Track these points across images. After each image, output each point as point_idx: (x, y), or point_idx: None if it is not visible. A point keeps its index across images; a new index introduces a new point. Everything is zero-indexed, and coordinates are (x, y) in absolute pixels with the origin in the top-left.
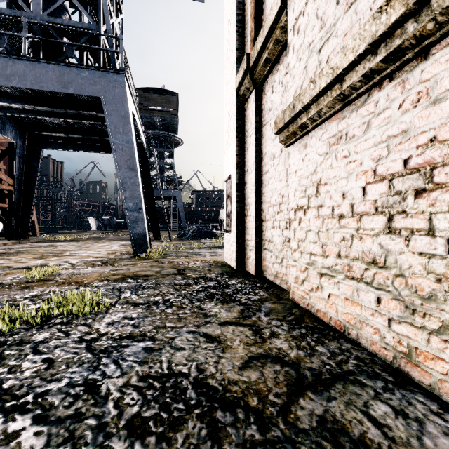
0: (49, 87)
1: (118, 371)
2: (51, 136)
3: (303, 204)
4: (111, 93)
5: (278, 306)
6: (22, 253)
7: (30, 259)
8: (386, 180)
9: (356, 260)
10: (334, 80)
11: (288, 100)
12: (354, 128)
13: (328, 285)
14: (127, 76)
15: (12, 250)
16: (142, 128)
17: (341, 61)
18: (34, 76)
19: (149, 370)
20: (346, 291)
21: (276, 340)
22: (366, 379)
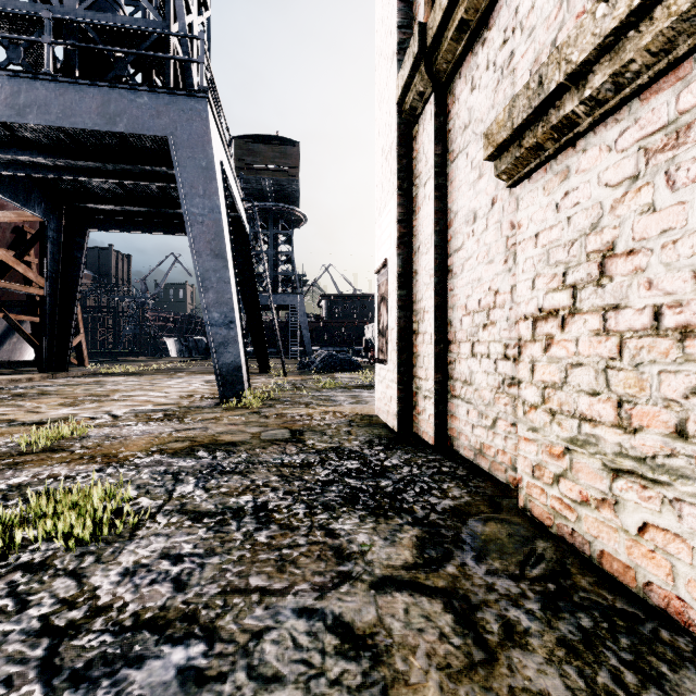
0: (85, 123)
1: None
2: (101, 210)
3: (558, 305)
4: (184, 130)
5: (500, 530)
6: (47, 395)
7: (52, 407)
8: None
9: None
10: None
11: (516, 86)
12: None
13: (641, 501)
14: (211, 101)
15: (35, 389)
16: (240, 193)
17: None
18: (61, 105)
19: None
20: None
21: (524, 657)
22: None
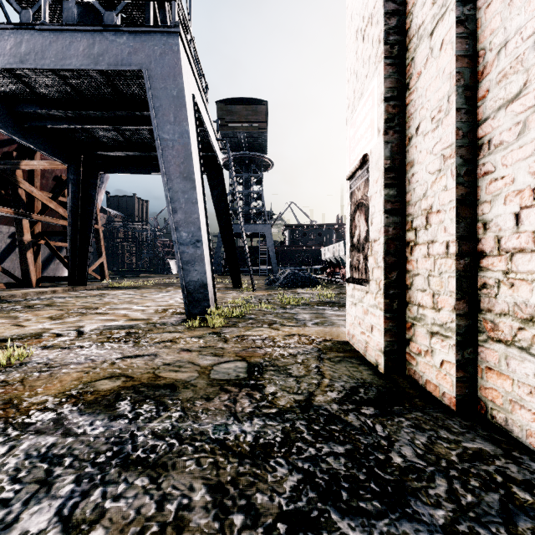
0: (73, 64)
1: None
2: (108, 156)
3: None
4: (158, 64)
5: None
6: (50, 307)
7: (39, 320)
8: None
9: None
10: None
11: None
12: None
13: None
14: (183, 37)
15: (48, 300)
16: (215, 134)
17: None
18: (54, 51)
19: None
20: None
21: None
22: None
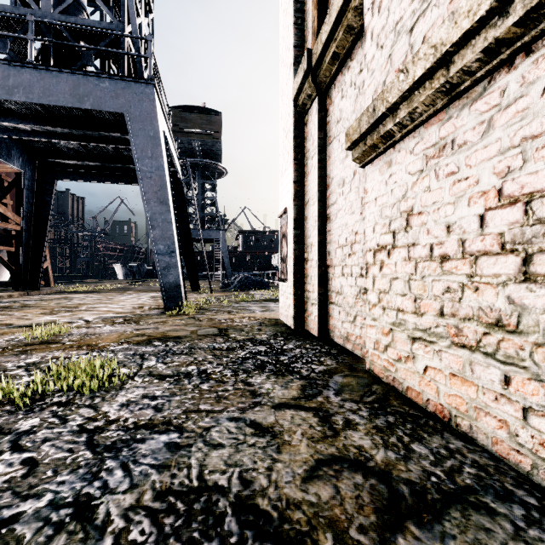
0: (61, 101)
1: (127, 482)
2: (66, 164)
3: (386, 243)
4: (137, 108)
5: (352, 380)
6: (29, 307)
7: (36, 315)
8: (521, 203)
9: (468, 320)
10: (436, 63)
11: (365, 104)
12: (466, 132)
13: (424, 354)
14: (157, 87)
15: (17, 303)
16: (177, 154)
17: (448, 33)
18: (42, 87)
19: (170, 480)
20: (453, 364)
21: (354, 433)
22: (496, 502)
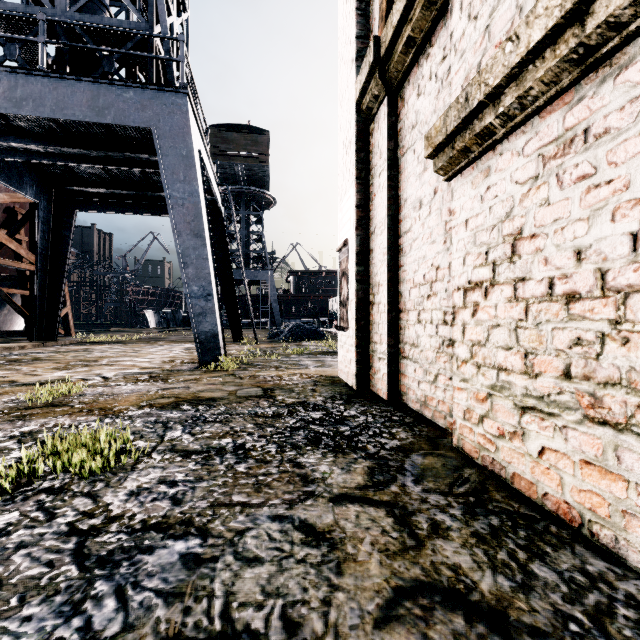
0: (77, 115)
1: (119, 620)
2: (87, 192)
3: (482, 278)
4: (167, 122)
5: (436, 461)
6: (41, 361)
7: (47, 371)
8: None
9: (612, 386)
10: (565, 18)
11: (451, 97)
12: (609, 115)
13: (540, 430)
14: (191, 96)
15: (28, 355)
16: (216, 178)
17: None
18: (55, 99)
19: (182, 618)
20: (587, 447)
21: (445, 544)
22: None
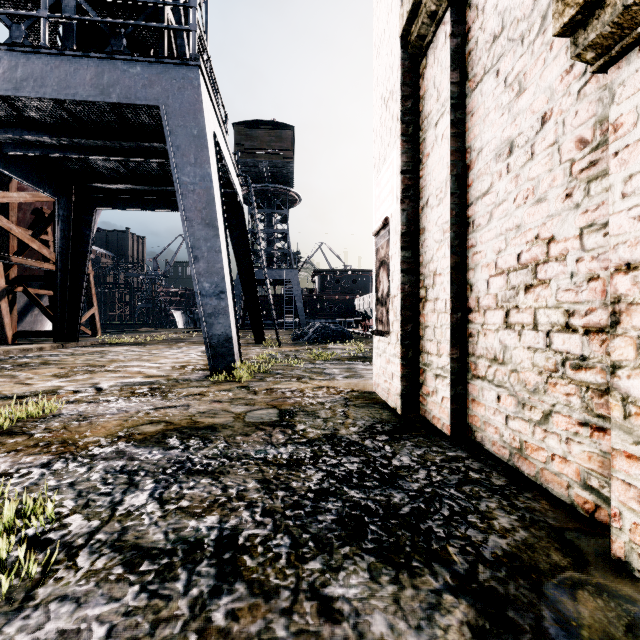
0: (79, 94)
1: None
2: (107, 189)
3: None
4: (176, 99)
5: (607, 615)
6: (47, 365)
7: (44, 378)
8: None
9: None
10: None
11: None
12: None
13: None
14: (204, 70)
15: (40, 358)
16: (236, 169)
17: None
18: (56, 78)
19: None
20: None
21: None
22: None
